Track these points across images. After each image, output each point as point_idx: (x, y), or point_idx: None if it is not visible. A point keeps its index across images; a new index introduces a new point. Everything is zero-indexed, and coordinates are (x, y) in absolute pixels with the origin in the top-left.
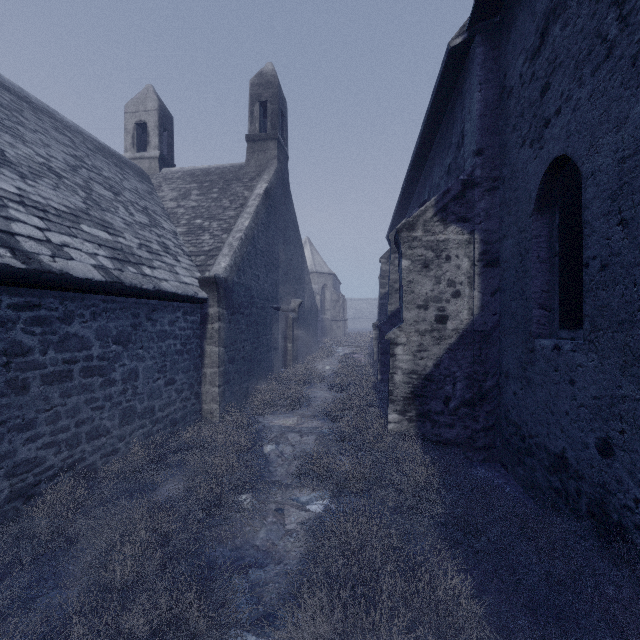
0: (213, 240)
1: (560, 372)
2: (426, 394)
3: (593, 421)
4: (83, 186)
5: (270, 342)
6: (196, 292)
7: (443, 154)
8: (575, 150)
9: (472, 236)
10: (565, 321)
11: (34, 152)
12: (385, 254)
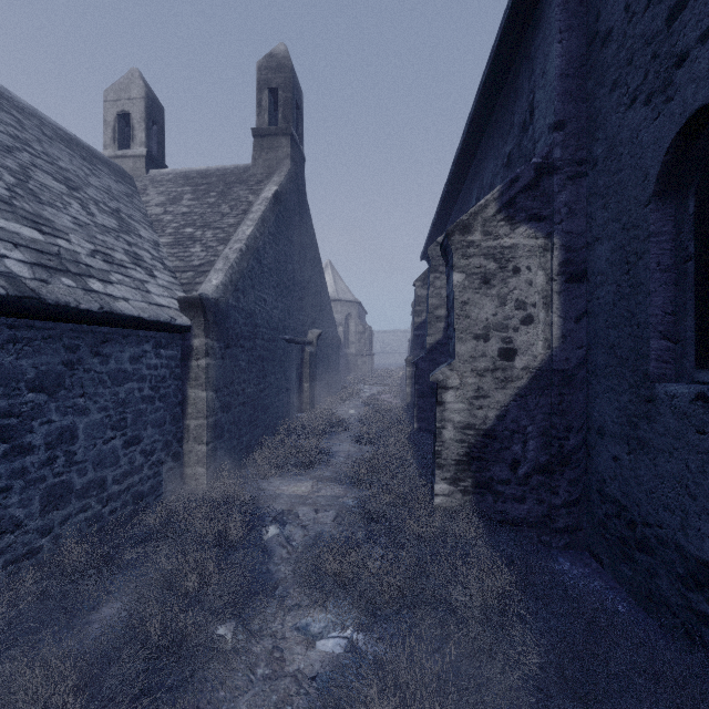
0: (205, 253)
1: None
2: (486, 456)
3: None
4: (16, 171)
5: (281, 382)
6: (173, 317)
7: (499, 143)
8: None
9: (549, 241)
10: (708, 357)
11: None
12: (420, 276)
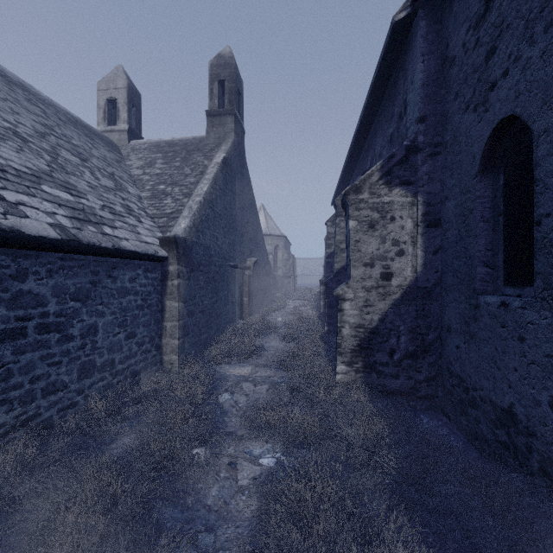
0: (175, 204)
1: (508, 328)
2: (372, 347)
3: (546, 379)
4: (49, 151)
5: (227, 297)
6: (156, 251)
7: (385, 125)
8: (525, 109)
9: (415, 198)
10: (510, 278)
11: (1, 117)
12: (331, 218)
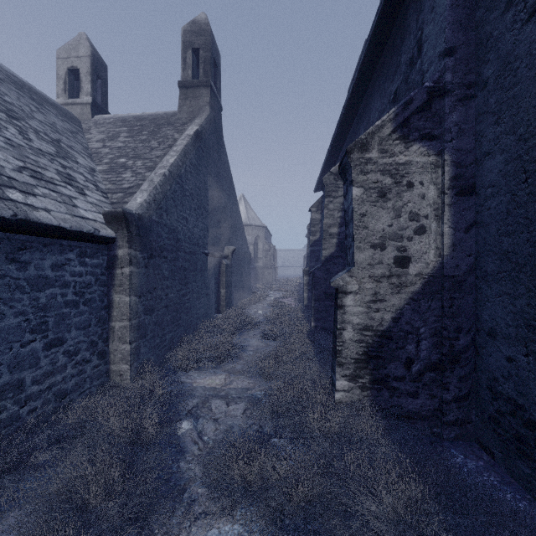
0: (135, 178)
1: None
2: (383, 355)
3: None
4: None
5: (201, 288)
6: (97, 229)
7: (386, 84)
8: None
9: (440, 158)
10: None
11: None
12: (315, 203)
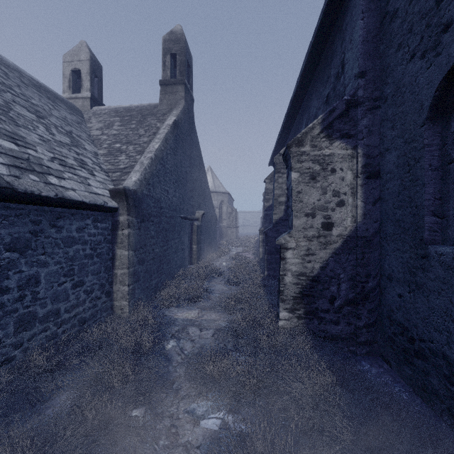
0: (128, 160)
1: None
2: (313, 294)
3: None
4: (1, 104)
5: (178, 245)
6: (106, 202)
7: (321, 88)
8: None
9: (355, 151)
10: None
11: None
12: (269, 176)
